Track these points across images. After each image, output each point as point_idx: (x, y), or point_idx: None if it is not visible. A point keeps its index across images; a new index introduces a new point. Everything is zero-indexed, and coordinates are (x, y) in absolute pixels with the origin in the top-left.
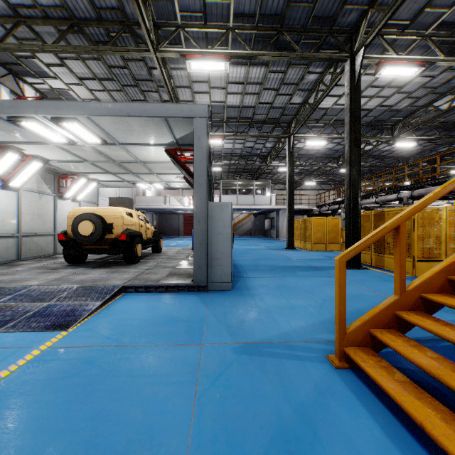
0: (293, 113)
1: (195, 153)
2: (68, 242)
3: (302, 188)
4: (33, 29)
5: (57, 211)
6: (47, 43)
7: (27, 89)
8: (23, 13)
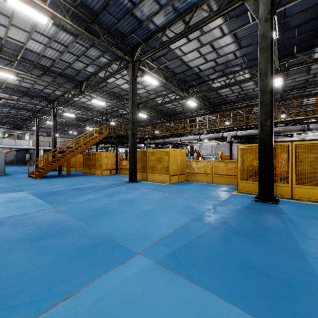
0: (38, 109)
1: None
2: None
3: None
4: None
5: None
6: None
7: None
8: None
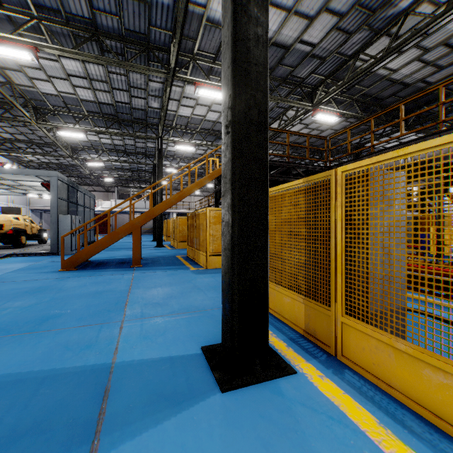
0: (153, 151)
1: (51, 193)
2: None
3: (196, 194)
4: None
5: None
6: None
7: None
8: None
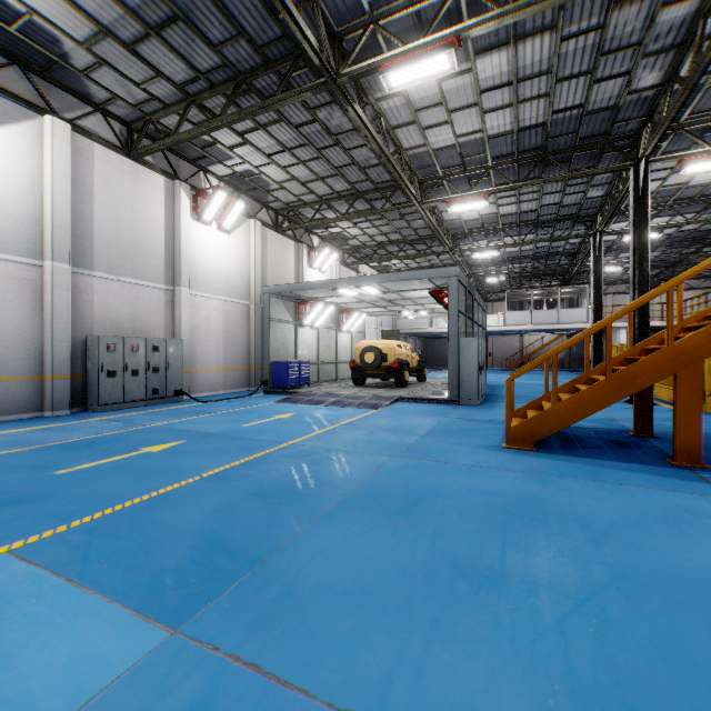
0: (596, 205)
1: (449, 303)
2: (356, 368)
3: None
4: (329, 204)
5: (338, 342)
6: (335, 208)
7: (314, 239)
8: (325, 198)
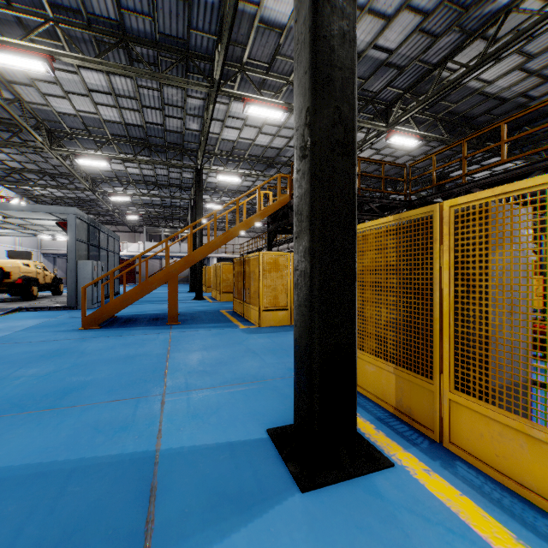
0: (190, 182)
1: (69, 233)
2: None
3: (241, 235)
4: None
5: None
6: None
7: None
8: None
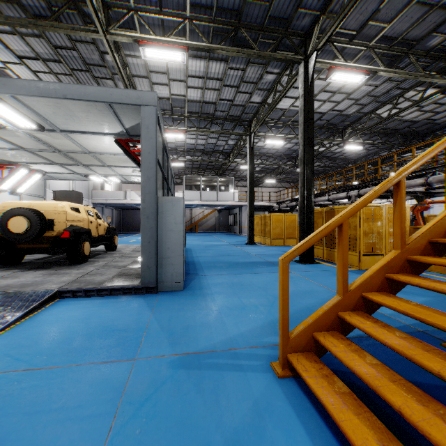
0: (253, 112)
1: (143, 143)
2: None
3: (264, 185)
4: None
5: None
6: None
7: None
8: None
